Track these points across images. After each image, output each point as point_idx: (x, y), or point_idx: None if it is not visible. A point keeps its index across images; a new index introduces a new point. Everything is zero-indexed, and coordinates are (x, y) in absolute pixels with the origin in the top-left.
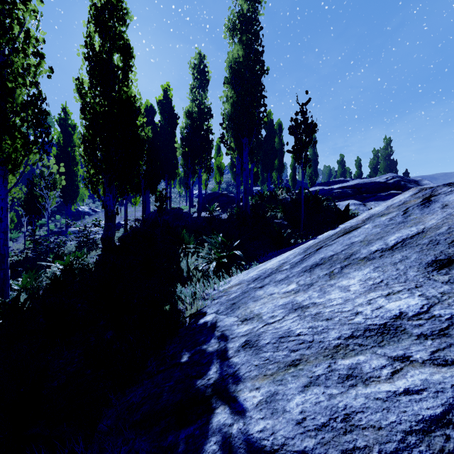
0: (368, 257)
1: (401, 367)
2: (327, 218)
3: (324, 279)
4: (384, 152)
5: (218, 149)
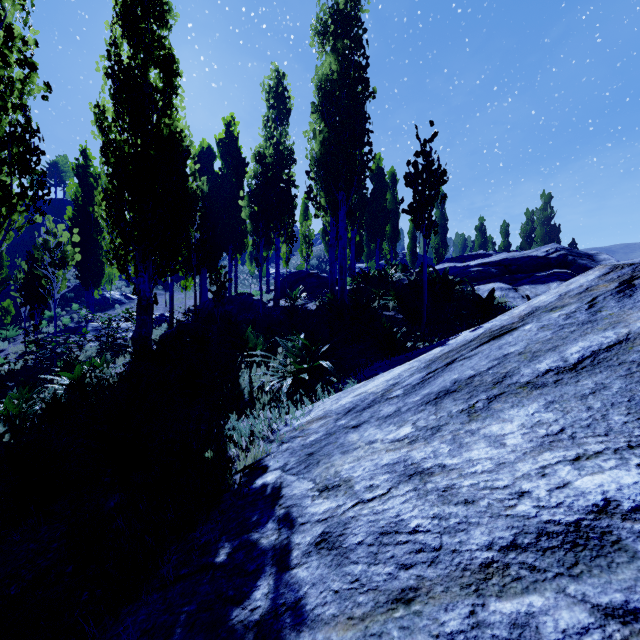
0: (534, 382)
1: (624, 636)
2: (461, 310)
3: (459, 419)
4: (541, 214)
5: (306, 209)
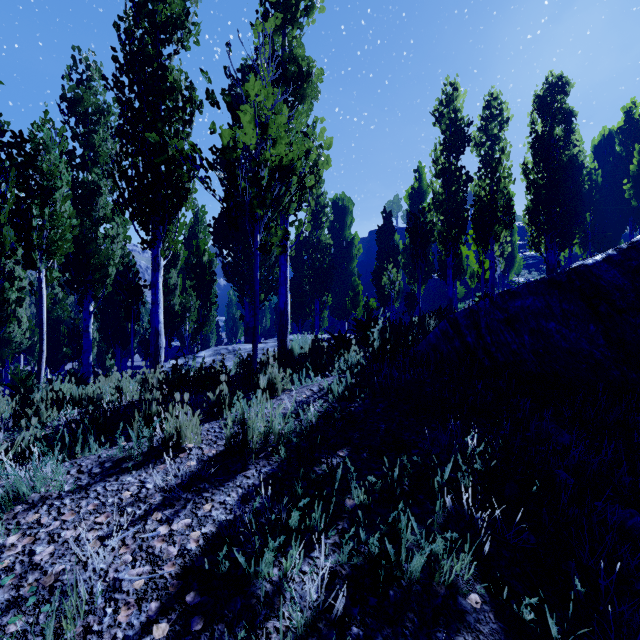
0: None
1: None
2: None
3: None
4: None
5: None
